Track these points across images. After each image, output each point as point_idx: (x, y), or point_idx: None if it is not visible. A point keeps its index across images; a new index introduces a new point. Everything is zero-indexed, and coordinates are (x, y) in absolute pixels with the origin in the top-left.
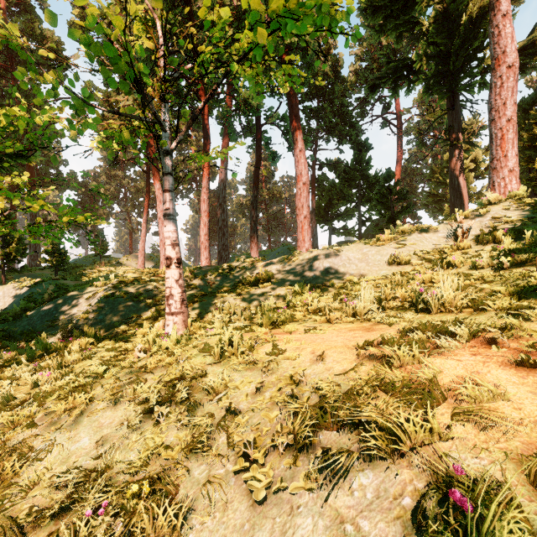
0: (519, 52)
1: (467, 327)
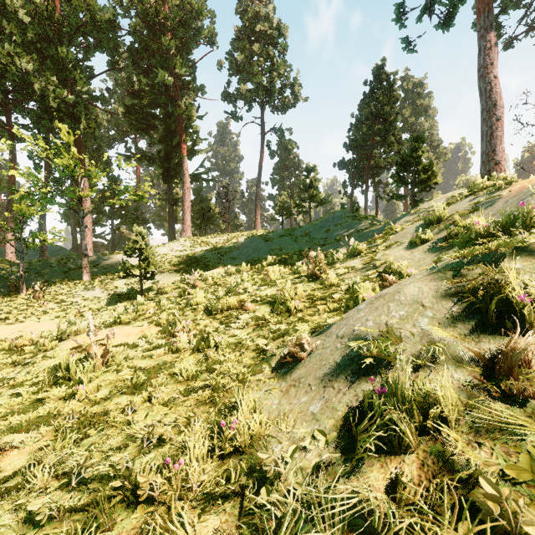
0: (194, 174)
1: (171, 266)
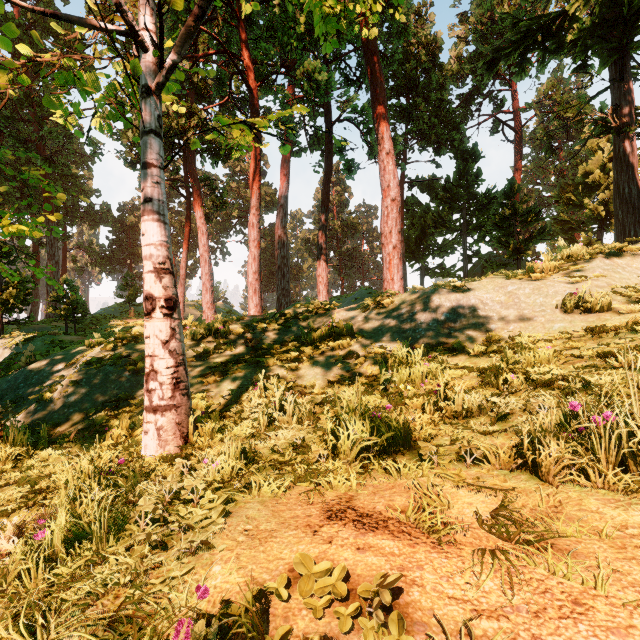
0: None
1: None
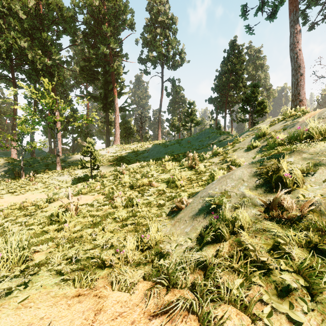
0: (121, 107)
1: (108, 162)
